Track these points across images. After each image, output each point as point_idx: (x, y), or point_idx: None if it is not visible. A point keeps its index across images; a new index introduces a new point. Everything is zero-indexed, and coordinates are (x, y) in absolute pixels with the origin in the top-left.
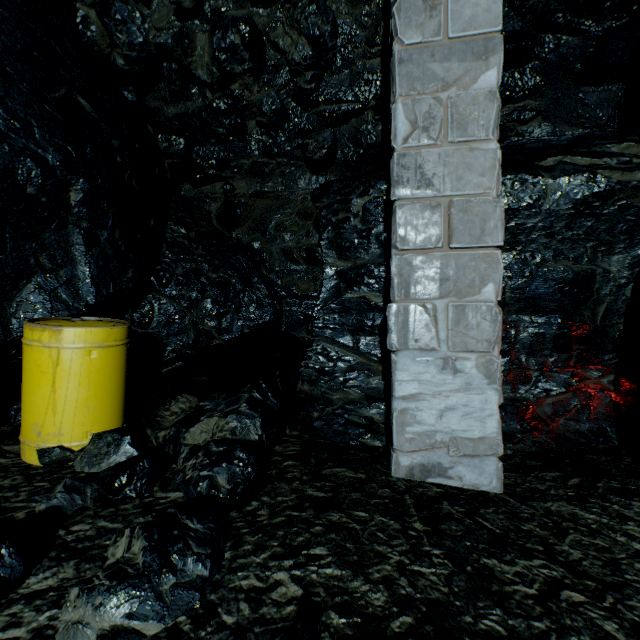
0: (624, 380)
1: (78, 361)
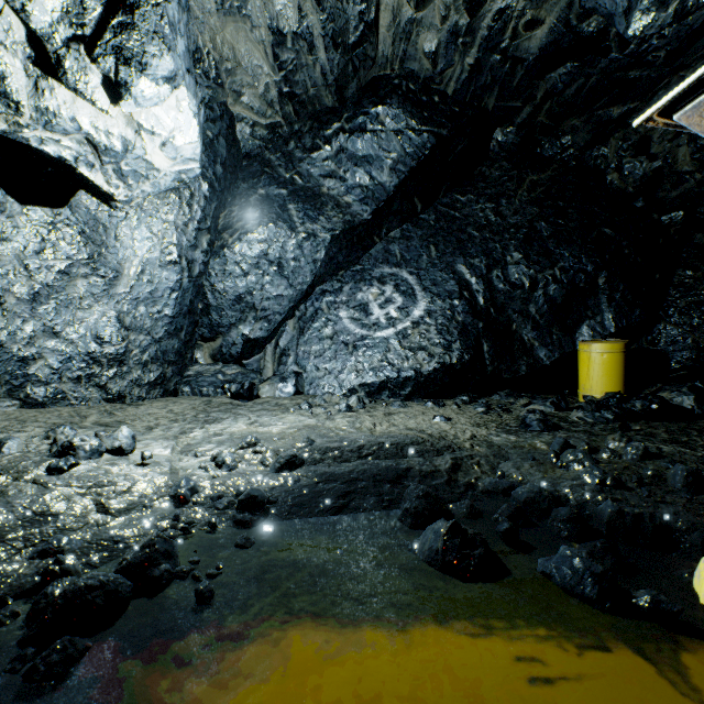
0: None
1: (597, 358)
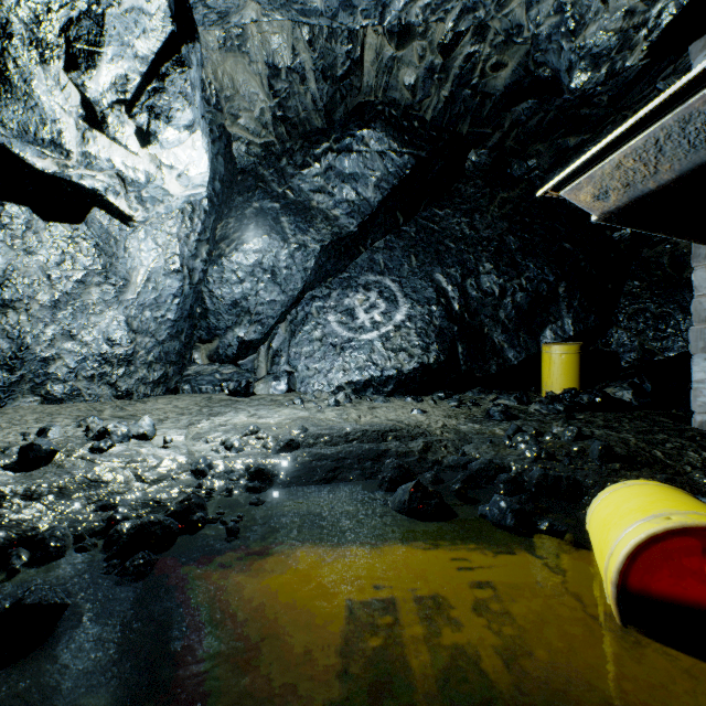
0: None
1: (557, 359)
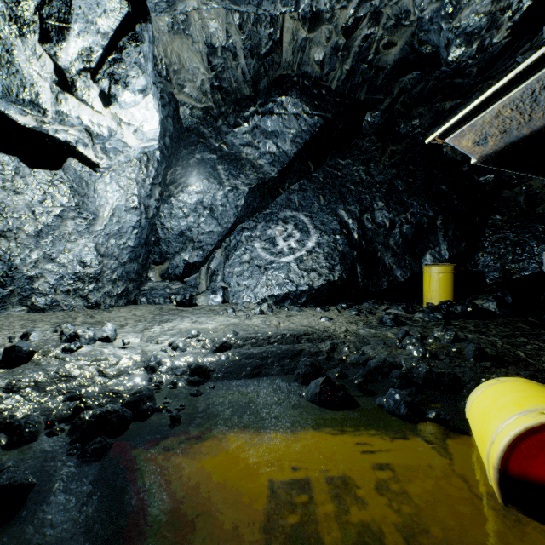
0: None
1: (435, 277)
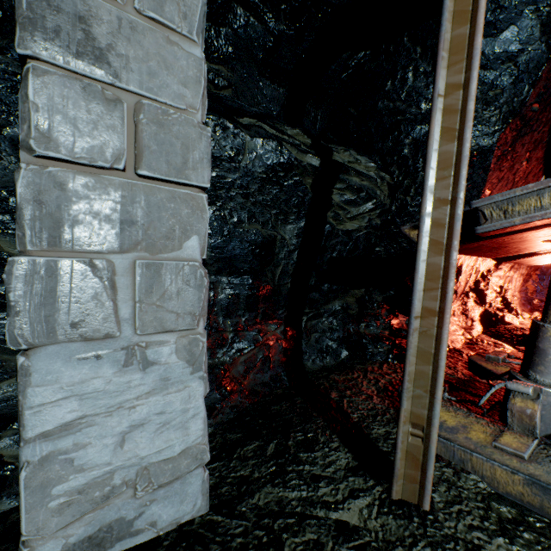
0: (289, 329)
1: None
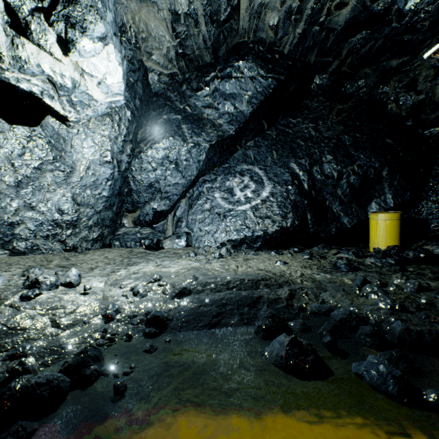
0: None
1: (382, 223)
